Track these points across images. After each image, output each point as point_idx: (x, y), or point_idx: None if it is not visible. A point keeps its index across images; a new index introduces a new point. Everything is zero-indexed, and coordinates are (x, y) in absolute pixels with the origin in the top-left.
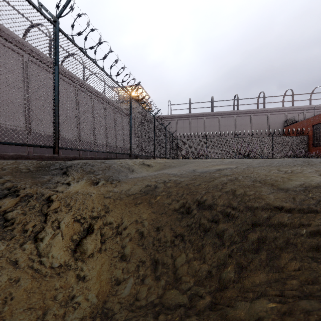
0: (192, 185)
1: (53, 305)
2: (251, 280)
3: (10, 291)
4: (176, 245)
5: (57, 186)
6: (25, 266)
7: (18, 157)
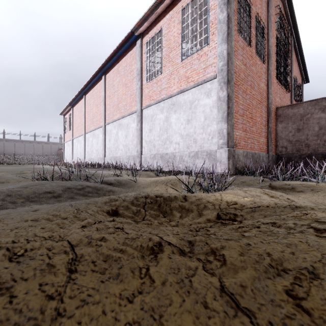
0: None
1: None
2: None
3: None
4: None
5: None
6: None
7: None
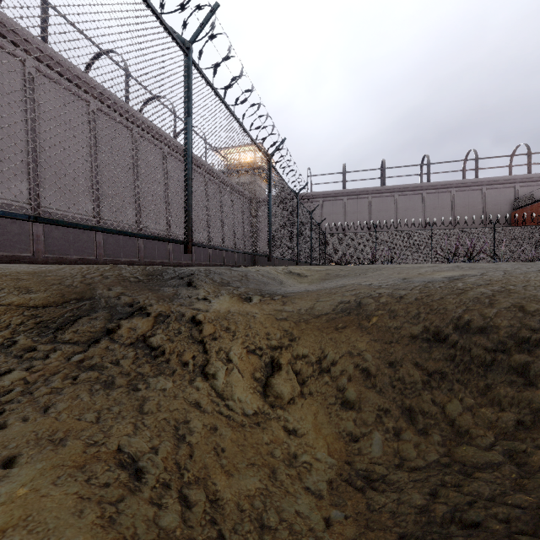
0: (429, 299)
1: (277, 463)
2: None
3: (215, 441)
4: (435, 387)
5: (193, 302)
6: (213, 411)
7: (83, 262)
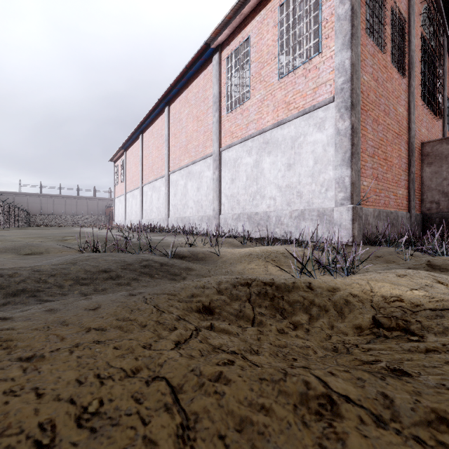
0: None
1: None
2: None
3: None
4: None
5: None
6: None
7: None
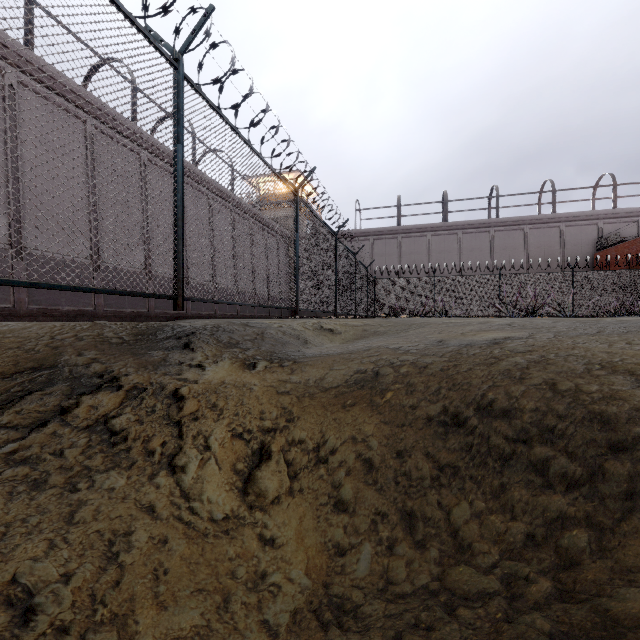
0: (455, 370)
1: (235, 587)
2: (630, 551)
3: (159, 559)
4: (444, 485)
5: (182, 370)
6: (169, 516)
7: (77, 314)
